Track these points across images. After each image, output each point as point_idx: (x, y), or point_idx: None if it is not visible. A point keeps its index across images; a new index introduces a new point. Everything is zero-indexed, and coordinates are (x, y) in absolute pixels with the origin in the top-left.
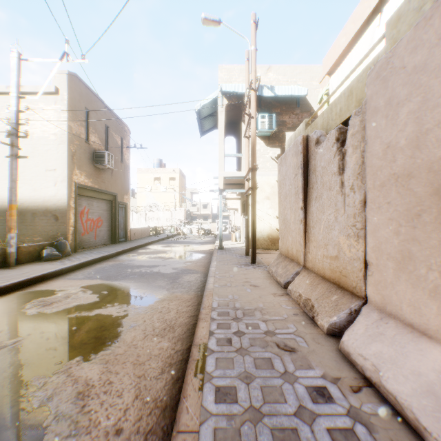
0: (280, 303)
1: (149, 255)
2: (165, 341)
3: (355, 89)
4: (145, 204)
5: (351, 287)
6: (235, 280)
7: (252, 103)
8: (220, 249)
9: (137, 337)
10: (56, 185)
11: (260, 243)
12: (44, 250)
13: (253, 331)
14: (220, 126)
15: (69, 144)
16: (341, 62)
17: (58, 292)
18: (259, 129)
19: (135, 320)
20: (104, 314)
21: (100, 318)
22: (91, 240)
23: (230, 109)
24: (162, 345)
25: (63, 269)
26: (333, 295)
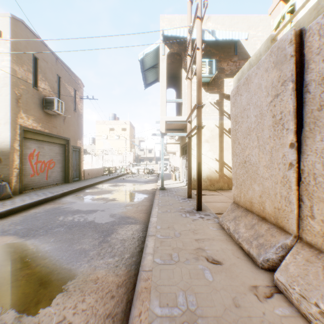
0: None
1: (93, 196)
2: None
3: None
4: (102, 149)
5: None
6: (183, 245)
7: (197, 33)
8: (162, 189)
9: None
10: None
11: None
12: None
13: None
14: (161, 73)
15: (12, 87)
16: None
17: None
18: None
19: None
20: None
21: None
22: (42, 180)
23: (171, 62)
24: None
25: None
26: None
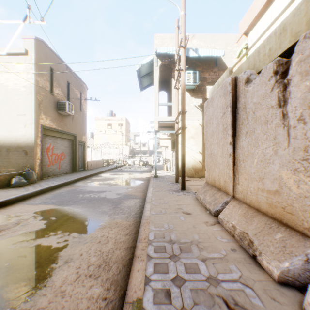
0: (214, 234)
1: (100, 182)
2: (97, 285)
3: (290, 24)
4: (100, 143)
5: (301, 227)
6: (169, 207)
7: (182, 58)
8: (155, 177)
9: (68, 279)
10: (25, 126)
11: (186, 172)
12: (13, 178)
13: (194, 276)
14: (155, 81)
15: (36, 94)
16: (256, 22)
17: (12, 218)
18: (186, 83)
19: (72, 253)
20: (44, 245)
21: (38, 250)
22: (55, 169)
23: (163, 69)
24: (93, 292)
25: (24, 195)
26: (275, 232)
